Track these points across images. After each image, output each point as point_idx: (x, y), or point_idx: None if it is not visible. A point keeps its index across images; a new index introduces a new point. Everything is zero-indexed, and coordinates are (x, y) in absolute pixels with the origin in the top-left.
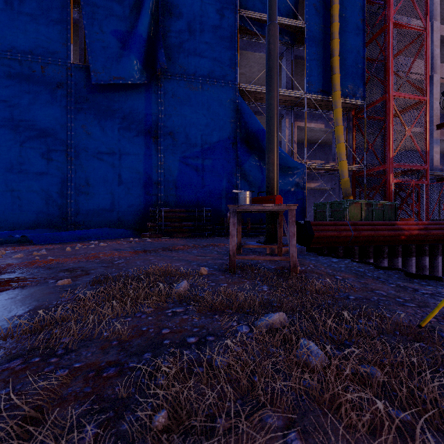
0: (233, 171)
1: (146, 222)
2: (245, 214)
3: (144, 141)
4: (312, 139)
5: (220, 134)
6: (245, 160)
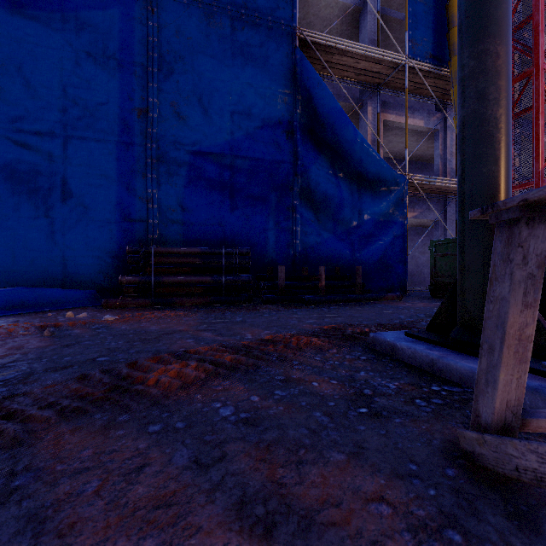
0: (288, 181)
1: (123, 274)
2: (309, 259)
3: (118, 114)
4: (395, 149)
5: (265, 115)
6: (309, 163)
